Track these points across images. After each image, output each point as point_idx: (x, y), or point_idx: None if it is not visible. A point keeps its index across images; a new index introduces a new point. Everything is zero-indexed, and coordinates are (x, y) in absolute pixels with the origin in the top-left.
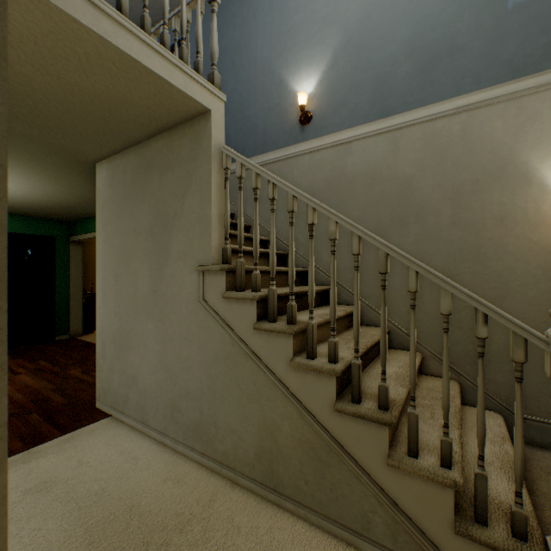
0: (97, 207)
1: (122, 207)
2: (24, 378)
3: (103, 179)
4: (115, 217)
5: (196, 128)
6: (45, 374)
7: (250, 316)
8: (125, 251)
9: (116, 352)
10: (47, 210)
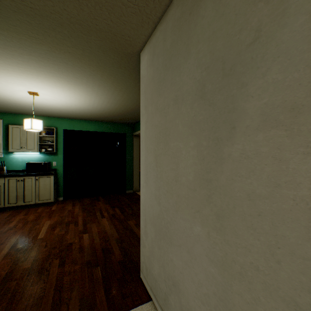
0: (140, 93)
1: (161, 80)
2: (104, 222)
3: (145, 63)
4: (155, 94)
5: None
6: (115, 221)
7: None
8: (164, 129)
9: (155, 237)
10: (121, 117)
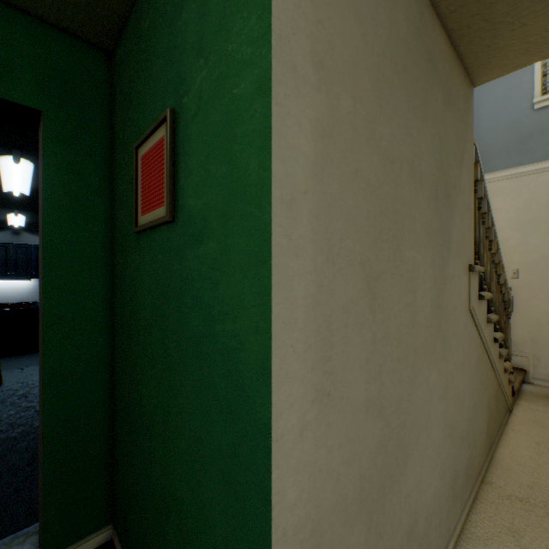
0: None
1: (388, 77)
2: None
3: None
4: (369, 85)
5: (467, 89)
6: None
7: (485, 313)
8: (394, 211)
9: (371, 530)
10: None
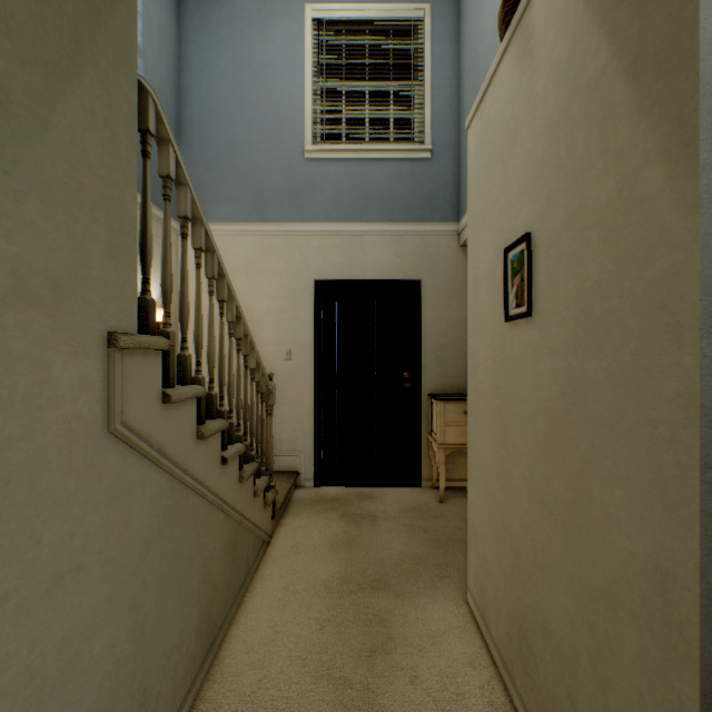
0: None
1: None
2: None
3: None
4: None
5: None
6: None
7: (193, 423)
8: None
9: None
10: None
